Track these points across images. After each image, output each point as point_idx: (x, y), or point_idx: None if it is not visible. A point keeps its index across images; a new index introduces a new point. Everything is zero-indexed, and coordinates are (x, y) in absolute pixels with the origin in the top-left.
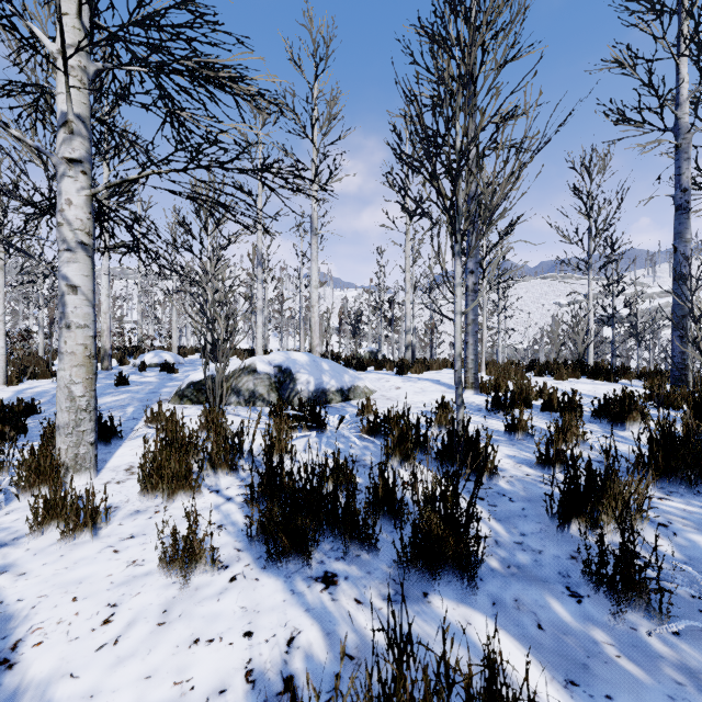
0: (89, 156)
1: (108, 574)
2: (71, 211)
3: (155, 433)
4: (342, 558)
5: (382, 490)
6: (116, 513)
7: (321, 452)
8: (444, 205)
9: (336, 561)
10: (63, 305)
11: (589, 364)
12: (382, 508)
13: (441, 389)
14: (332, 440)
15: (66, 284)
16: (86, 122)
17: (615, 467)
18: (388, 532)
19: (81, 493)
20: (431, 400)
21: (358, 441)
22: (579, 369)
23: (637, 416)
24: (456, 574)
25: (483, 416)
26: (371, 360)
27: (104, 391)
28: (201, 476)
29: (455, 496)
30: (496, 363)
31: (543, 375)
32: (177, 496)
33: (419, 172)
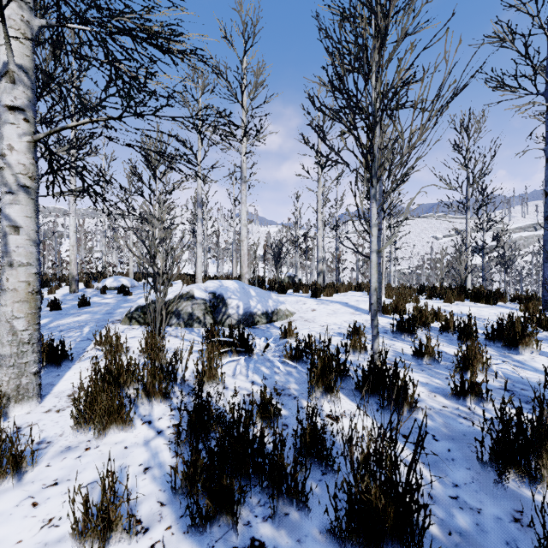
0: (32, 105)
1: (18, 539)
2: (13, 156)
3: (102, 355)
4: (270, 518)
5: (309, 435)
6: (47, 451)
7: (249, 379)
8: (362, 152)
9: (263, 521)
10: (5, 244)
11: (472, 289)
12: (309, 453)
13: (350, 311)
14: (259, 364)
15: (8, 225)
16: (28, 73)
17: (525, 397)
18: (317, 481)
19: (20, 423)
20: (343, 322)
21: (282, 367)
22: (464, 293)
23: (529, 341)
24: (396, 547)
25: (389, 338)
26: (290, 284)
27: (68, 311)
28: (136, 404)
29: (394, 461)
30: (391, 287)
31: (433, 298)
32: (109, 430)
33: (339, 121)
